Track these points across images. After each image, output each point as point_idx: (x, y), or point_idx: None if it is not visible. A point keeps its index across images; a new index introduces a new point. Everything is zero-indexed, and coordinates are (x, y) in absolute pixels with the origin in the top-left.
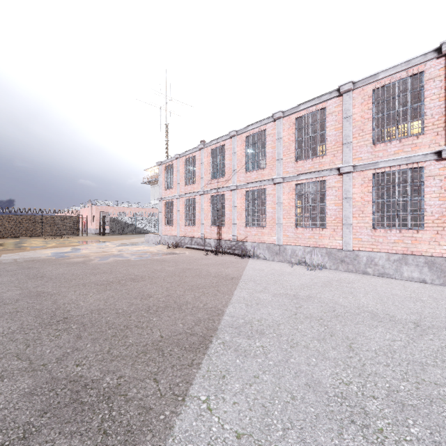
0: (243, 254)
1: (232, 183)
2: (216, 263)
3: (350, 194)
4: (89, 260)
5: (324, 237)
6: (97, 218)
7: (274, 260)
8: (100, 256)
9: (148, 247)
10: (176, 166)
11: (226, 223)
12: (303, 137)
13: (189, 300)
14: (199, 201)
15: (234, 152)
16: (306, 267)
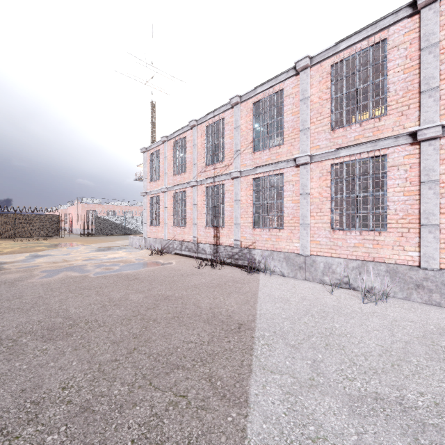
0: (250, 268)
1: (234, 169)
2: (211, 282)
3: (437, 175)
4: (25, 278)
5: (383, 246)
6: (84, 217)
7: (297, 277)
8: (50, 270)
9: (126, 253)
10: (163, 151)
11: (226, 223)
12: (344, 92)
13: (128, 439)
14: (191, 194)
15: (237, 127)
16: (353, 292)
